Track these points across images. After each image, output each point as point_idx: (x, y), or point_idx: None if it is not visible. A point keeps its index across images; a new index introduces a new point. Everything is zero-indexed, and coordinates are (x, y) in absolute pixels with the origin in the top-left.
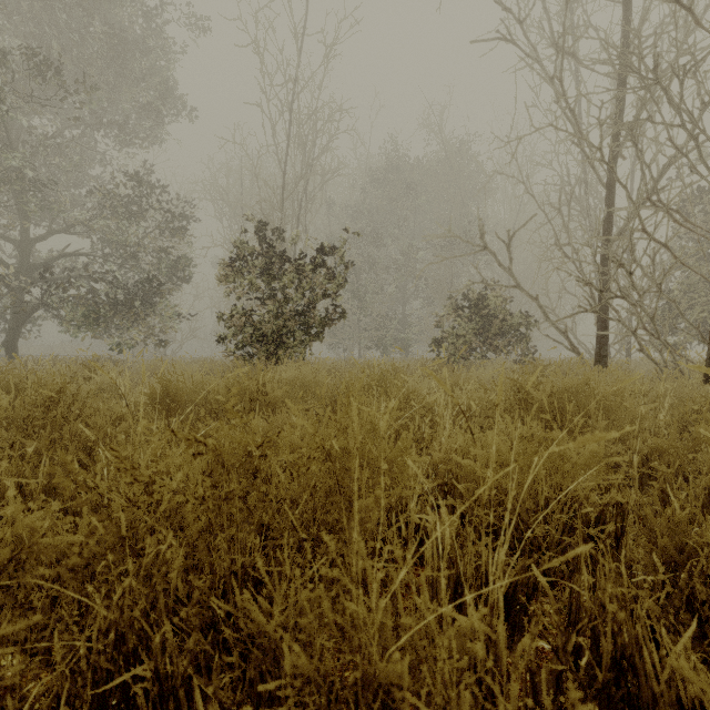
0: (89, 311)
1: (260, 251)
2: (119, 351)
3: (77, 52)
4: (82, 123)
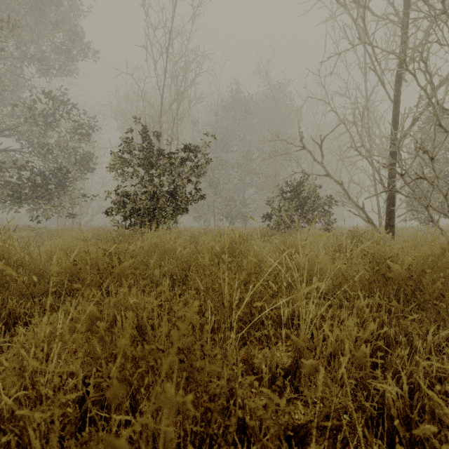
0: (14, 192)
1: (138, 146)
2: (37, 221)
3: (5, 1)
4: (12, 56)
